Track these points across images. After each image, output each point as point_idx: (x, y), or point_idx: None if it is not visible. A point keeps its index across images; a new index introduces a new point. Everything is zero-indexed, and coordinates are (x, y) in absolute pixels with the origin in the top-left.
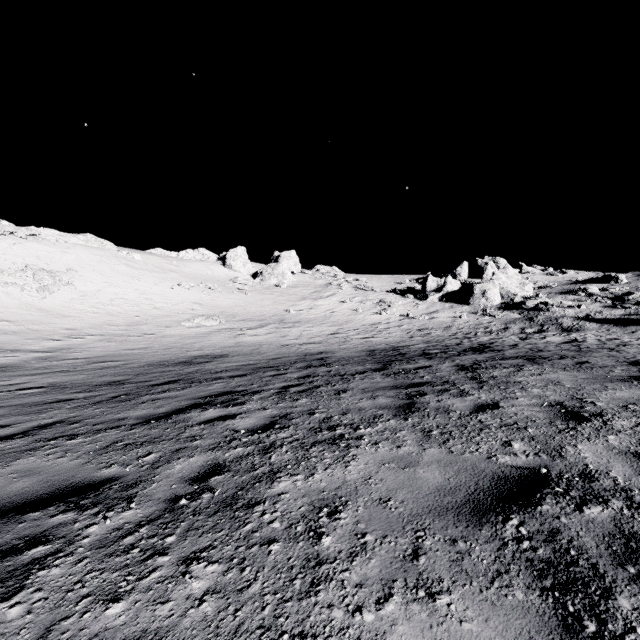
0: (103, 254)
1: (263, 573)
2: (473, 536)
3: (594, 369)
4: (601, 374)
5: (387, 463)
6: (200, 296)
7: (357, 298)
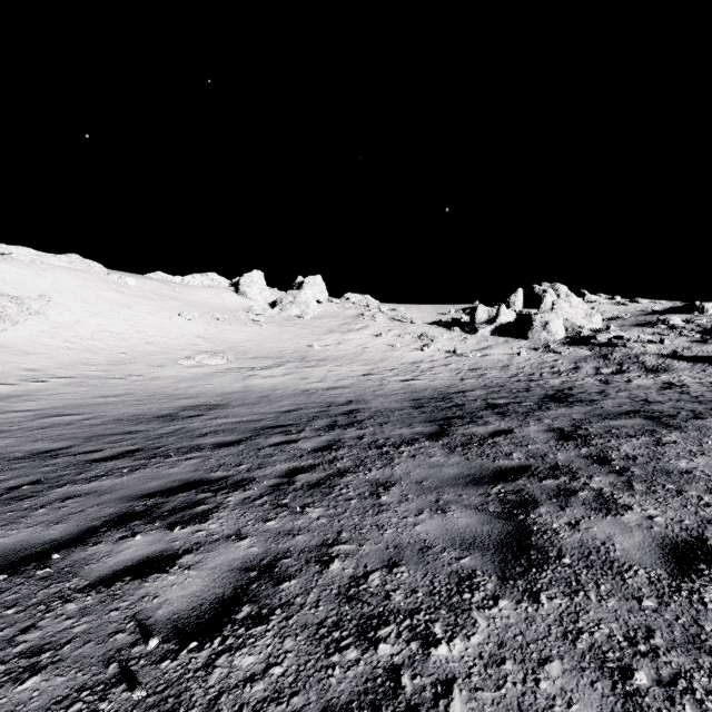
0: (89, 278)
1: None
2: None
3: None
4: None
5: None
6: (205, 328)
7: (394, 331)
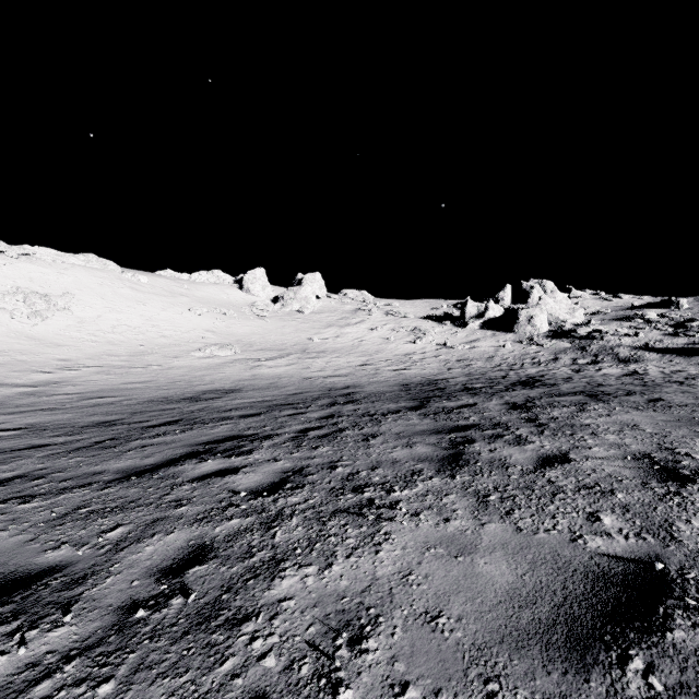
0: (105, 276)
1: None
2: (578, 694)
3: (673, 408)
4: (684, 415)
5: (433, 547)
6: (213, 323)
7: (389, 325)
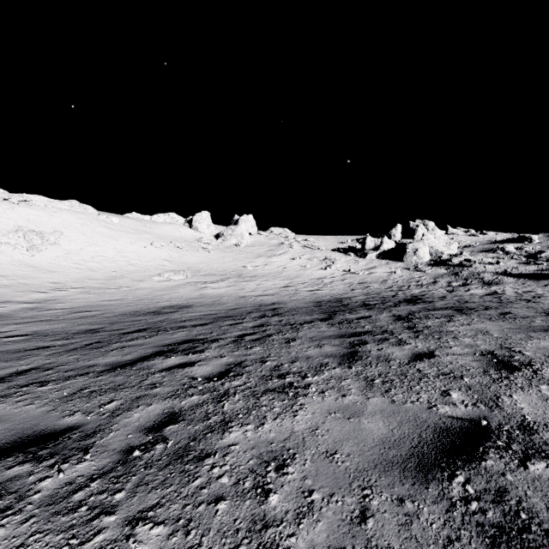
0: (85, 217)
1: (208, 537)
2: (420, 495)
3: (517, 319)
4: (524, 324)
5: (333, 413)
6: (169, 254)
7: (306, 256)
